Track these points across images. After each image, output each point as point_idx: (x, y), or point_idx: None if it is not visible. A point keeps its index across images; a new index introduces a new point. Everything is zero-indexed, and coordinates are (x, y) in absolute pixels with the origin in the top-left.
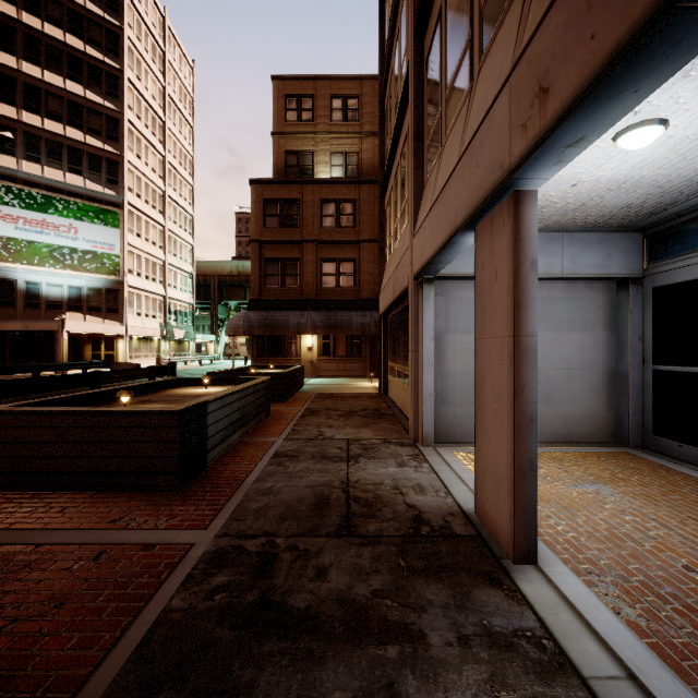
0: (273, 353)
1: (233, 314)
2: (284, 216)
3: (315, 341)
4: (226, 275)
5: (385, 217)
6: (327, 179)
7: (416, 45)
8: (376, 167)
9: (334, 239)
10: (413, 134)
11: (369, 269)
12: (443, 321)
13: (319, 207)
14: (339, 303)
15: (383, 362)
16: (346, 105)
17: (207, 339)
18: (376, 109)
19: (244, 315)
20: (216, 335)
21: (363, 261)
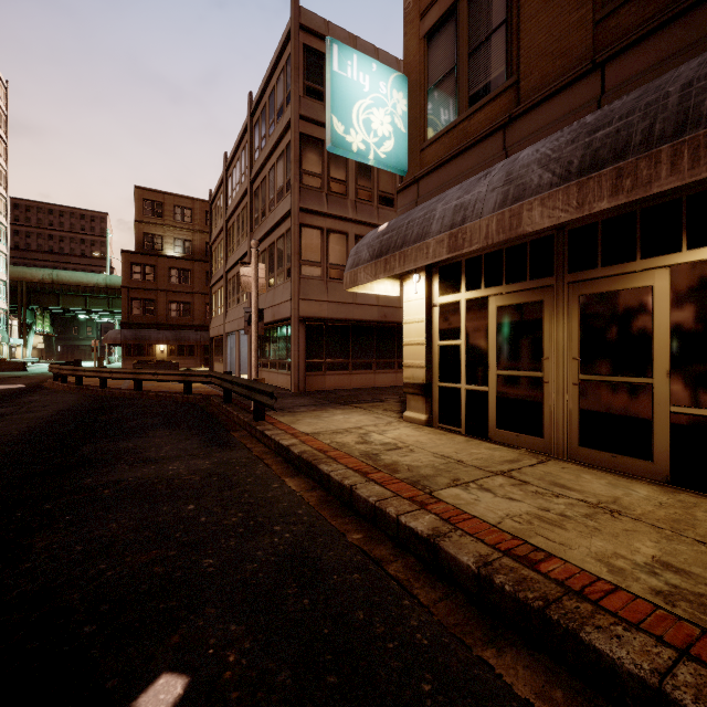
0: (137, 355)
1: (40, 319)
2: (145, 274)
3: (166, 348)
4: (37, 282)
5: (212, 297)
6: (174, 256)
7: (226, 275)
8: (203, 250)
9: (178, 290)
10: (225, 297)
11: (199, 308)
12: (233, 344)
13: (168, 271)
14: (181, 326)
15: (212, 357)
16: (184, 212)
17: (17, 343)
18: (203, 218)
19: (121, 332)
20: (24, 339)
21: (196, 303)
